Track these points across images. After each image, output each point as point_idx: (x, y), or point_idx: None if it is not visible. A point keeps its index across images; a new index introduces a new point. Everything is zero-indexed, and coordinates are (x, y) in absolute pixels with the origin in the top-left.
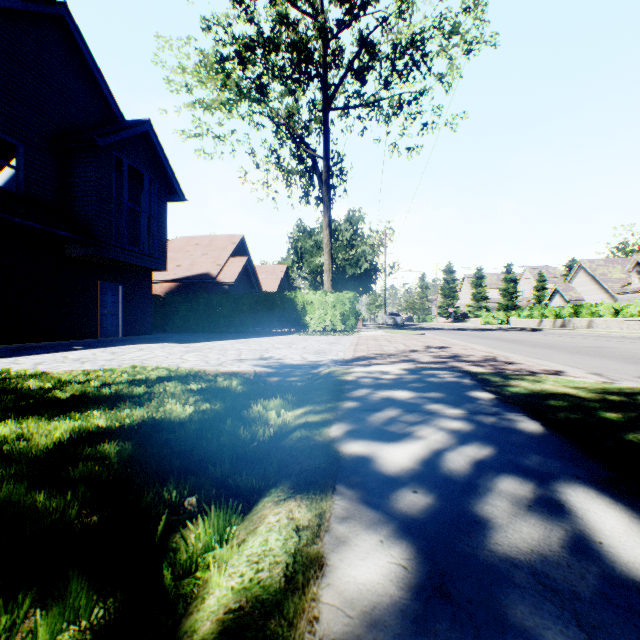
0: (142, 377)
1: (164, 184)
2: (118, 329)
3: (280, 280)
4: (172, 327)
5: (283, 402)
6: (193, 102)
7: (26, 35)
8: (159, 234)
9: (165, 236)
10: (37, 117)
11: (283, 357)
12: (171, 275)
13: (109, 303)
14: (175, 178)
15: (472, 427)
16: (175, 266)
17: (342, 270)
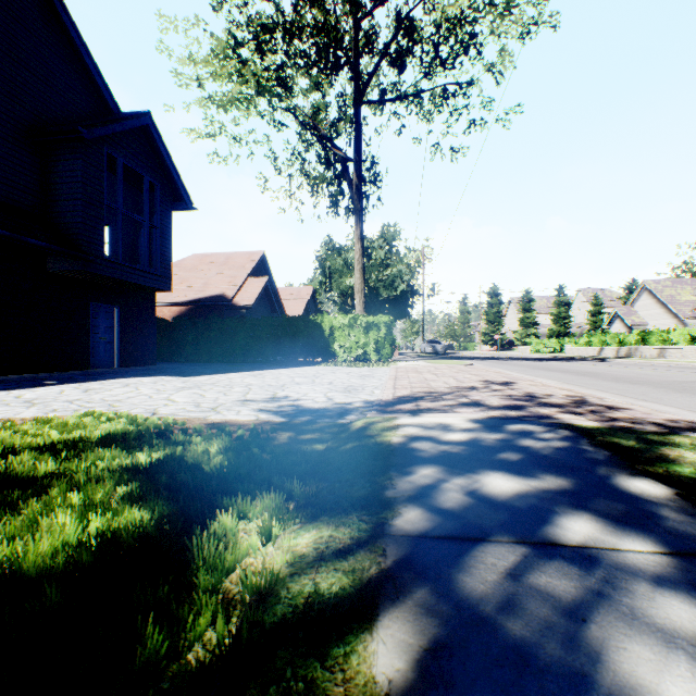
0: (76, 436)
1: (168, 189)
2: (114, 359)
3: (306, 303)
4: (180, 356)
5: (277, 506)
6: (205, 98)
7: None
8: (162, 248)
9: (170, 250)
10: (9, 103)
11: (302, 397)
12: (181, 297)
13: (102, 328)
14: (181, 182)
15: None
16: (186, 287)
17: (375, 292)
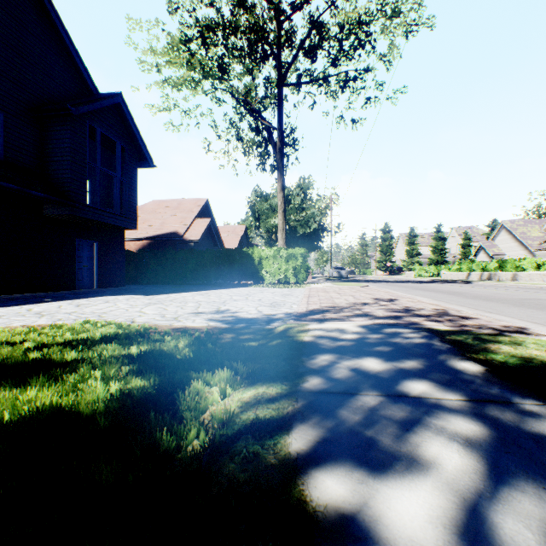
0: (84, 336)
1: (135, 152)
2: (93, 282)
3: (240, 238)
4: (143, 280)
5: (229, 377)
6: (162, 80)
7: (5, 12)
8: (130, 196)
9: (136, 198)
10: (16, 88)
11: (239, 310)
12: (143, 234)
13: (85, 258)
14: (145, 146)
15: (492, 432)
16: (147, 226)
17: (294, 230)
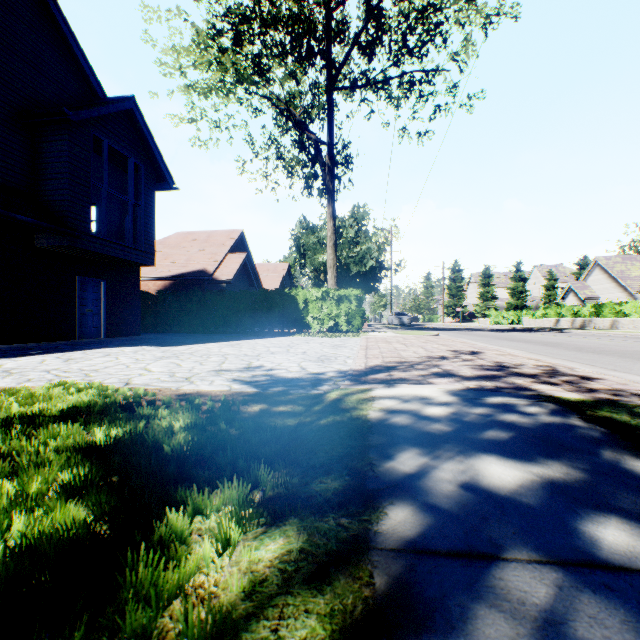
0: (37, 409)
1: (152, 170)
2: (100, 329)
3: (282, 278)
4: (164, 327)
5: (238, 503)
6: (187, 86)
7: None
8: (146, 225)
9: (153, 227)
10: None
11: (276, 366)
12: (165, 272)
13: (89, 301)
14: (164, 164)
15: None
16: (170, 263)
17: (346, 268)
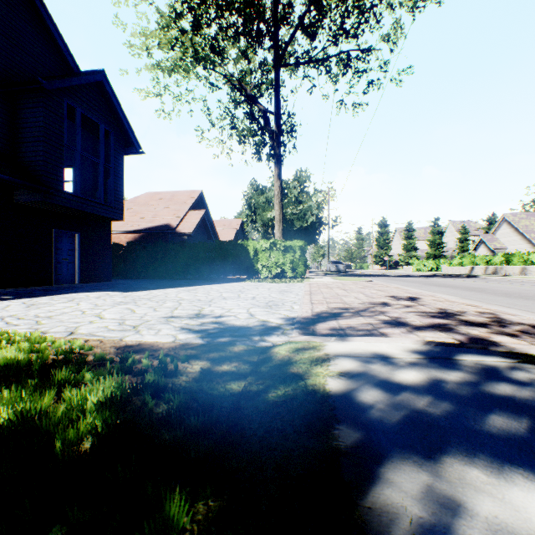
0: None
1: (121, 136)
2: (75, 276)
3: (235, 232)
4: (132, 274)
5: None
6: (153, 65)
7: None
8: (116, 184)
9: (122, 186)
10: None
11: (225, 313)
12: (135, 226)
13: (65, 251)
14: (131, 130)
15: None
16: (139, 218)
17: (291, 223)
